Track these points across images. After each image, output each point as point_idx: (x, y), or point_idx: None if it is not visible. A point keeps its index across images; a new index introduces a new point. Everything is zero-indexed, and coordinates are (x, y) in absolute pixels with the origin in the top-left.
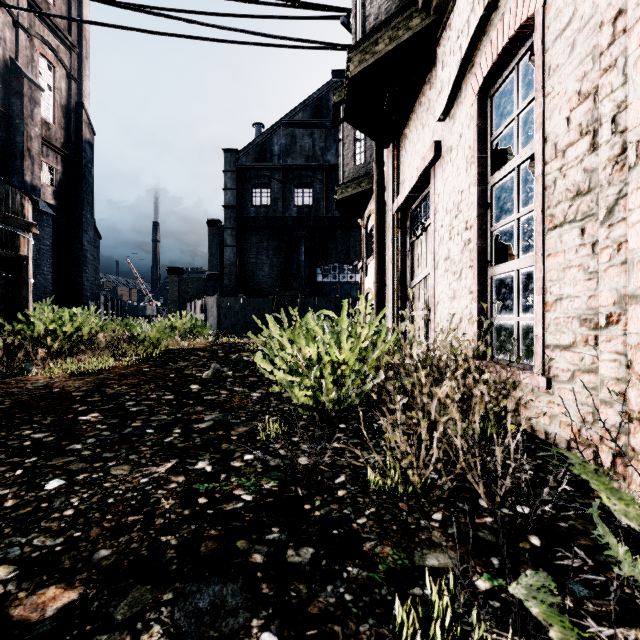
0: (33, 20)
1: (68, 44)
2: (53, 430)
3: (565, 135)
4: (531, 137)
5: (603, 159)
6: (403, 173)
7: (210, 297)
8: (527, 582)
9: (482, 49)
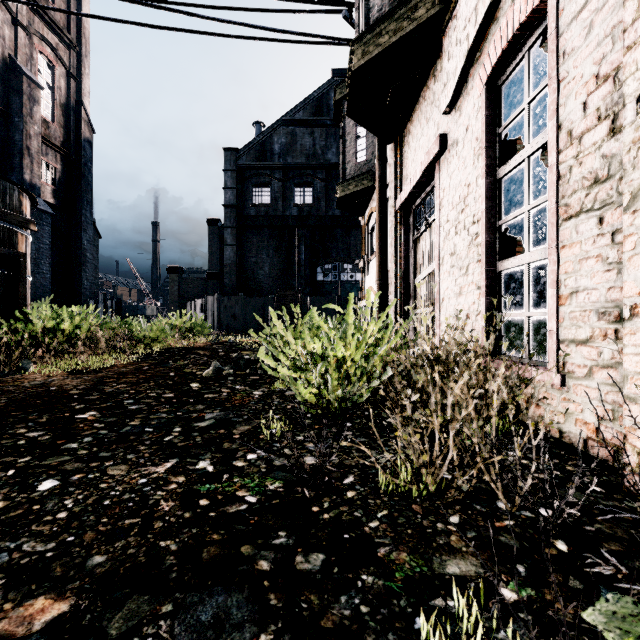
0: (32, 18)
1: (67, 42)
2: (49, 429)
3: (581, 121)
4: (543, 126)
5: (627, 142)
6: (406, 169)
7: (210, 296)
8: (608, 608)
9: (490, 37)
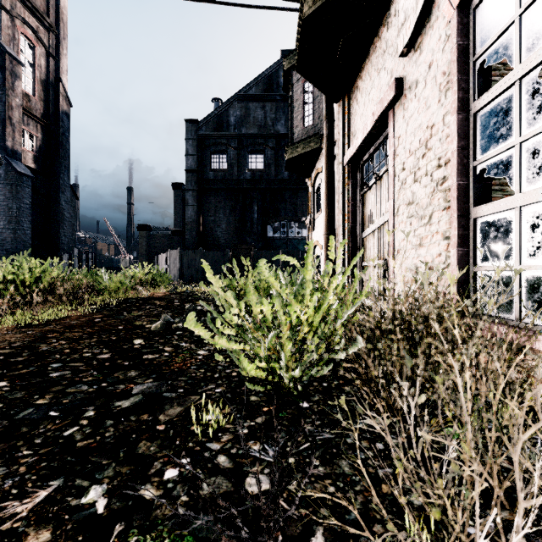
0: (14, 2)
1: (47, 25)
2: None
3: None
4: None
5: None
6: (354, 125)
7: (173, 250)
8: None
9: None
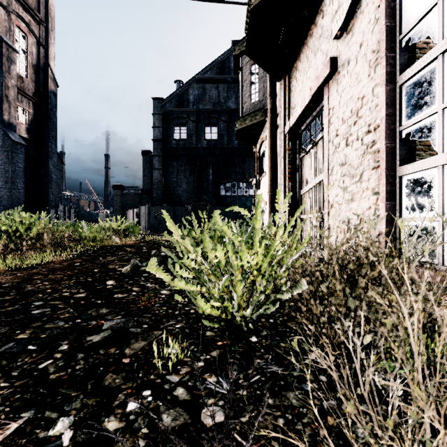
0: (10, 0)
1: (38, 19)
2: None
3: None
4: None
5: None
6: (294, 100)
7: (142, 206)
8: None
9: None
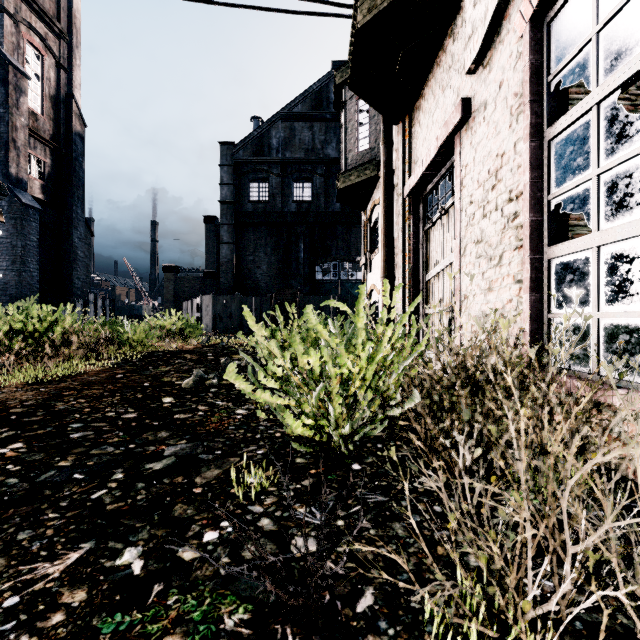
0: (19, 5)
1: (57, 32)
2: None
3: None
4: (623, 57)
5: None
6: (416, 151)
7: (205, 296)
8: None
9: None
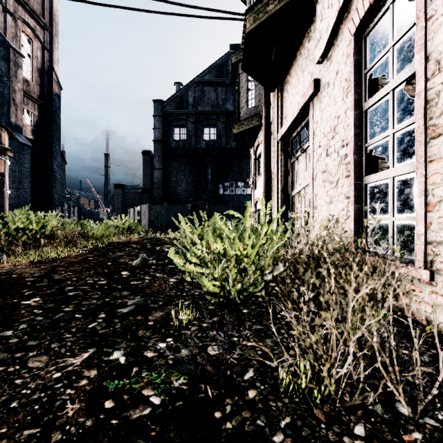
0: (17, 7)
1: (42, 25)
2: None
3: None
4: (407, 63)
5: None
6: (285, 110)
7: (143, 205)
8: None
9: None
